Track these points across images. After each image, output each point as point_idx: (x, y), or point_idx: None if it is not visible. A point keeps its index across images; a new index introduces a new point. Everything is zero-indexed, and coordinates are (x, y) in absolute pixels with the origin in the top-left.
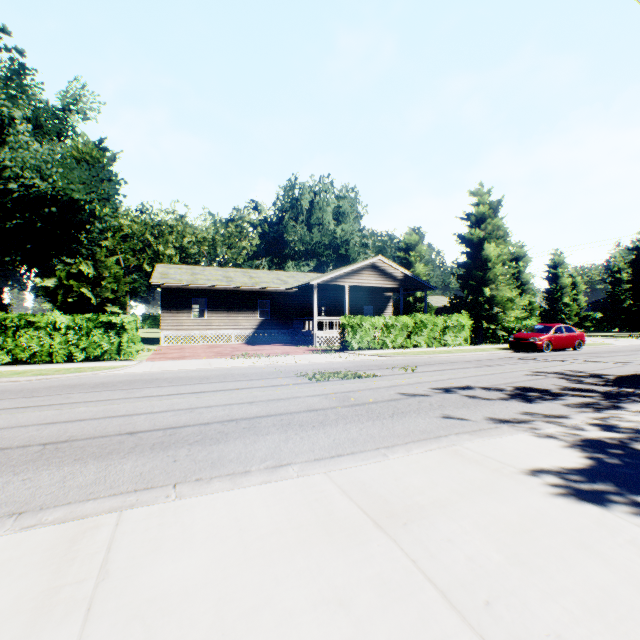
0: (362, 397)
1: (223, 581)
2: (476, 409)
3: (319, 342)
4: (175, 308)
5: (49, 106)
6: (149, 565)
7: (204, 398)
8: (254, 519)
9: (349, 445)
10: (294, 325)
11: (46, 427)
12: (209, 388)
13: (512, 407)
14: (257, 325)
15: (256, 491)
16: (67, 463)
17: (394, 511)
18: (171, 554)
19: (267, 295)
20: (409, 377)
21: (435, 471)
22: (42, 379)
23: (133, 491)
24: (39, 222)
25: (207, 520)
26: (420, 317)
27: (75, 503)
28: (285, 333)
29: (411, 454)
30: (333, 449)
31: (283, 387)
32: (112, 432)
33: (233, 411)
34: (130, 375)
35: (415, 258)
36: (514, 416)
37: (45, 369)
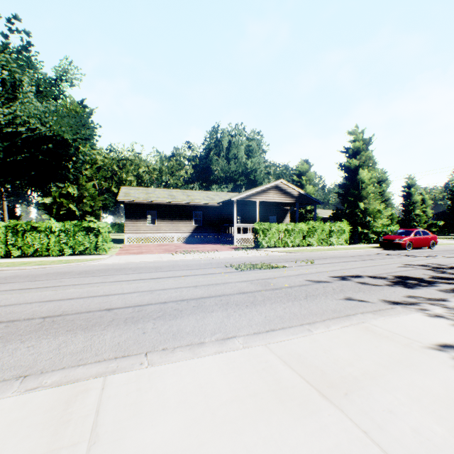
0: (279, 283)
1: (199, 448)
2: (370, 293)
3: (237, 242)
4: (134, 218)
5: (47, 77)
6: (132, 429)
7: (160, 283)
8: (215, 386)
9: (278, 321)
10: (219, 230)
11: (45, 304)
12: (163, 275)
13: (398, 292)
14: (192, 230)
15: (212, 360)
16: (61, 333)
17: (332, 381)
18: (150, 419)
19: (199, 208)
20: (310, 268)
21: (355, 345)
22: (42, 268)
23: (113, 358)
24: (40, 155)
25: (176, 386)
26: (312, 224)
27: (68, 368)
28: (212, 236)
29: (331, 330)
30: (266, 324)
31: (217, 275)
32: (94, 308)
33: (183, 293)
34: (104, 265)
35: (306, 181)
36: (403, 299)
37: (44, 260)
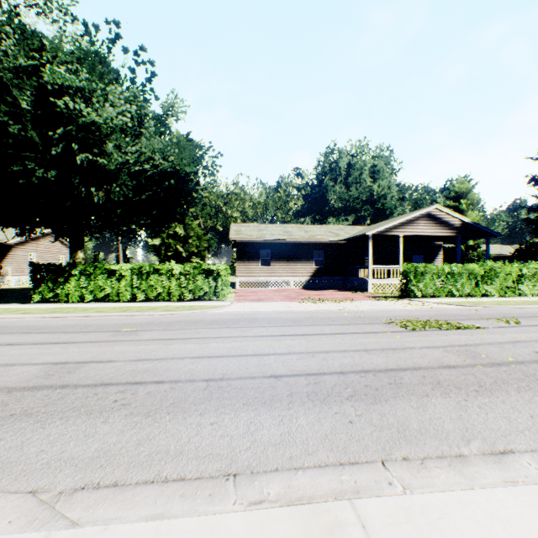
0: (492, 354)
1: None
2: None
3: (373, 289)
4: (246, 258)
5: (155, 114)
6: None
7: (313, 341)
8: None
9: None
10: (345, 273)
11: (197, 361)
12: (308, 331)
13: None
14: (312, 273)
15: (514, 499)
16: (239, 407)
17: None
18: None
19: (321, 246)
20: (522, 331)
21: None
22: (169, 314)
23: (338, 464)
24: (161, 193)
25: None
26: (490, 265)
27: (283, 471)
28: (336, 280)
29: None
30: None
31: (382, 334)
32: (256, 373)
33: (356, 359)
34: (231, 314)
35: (466, 206)
36: None
37: (168, 306)
